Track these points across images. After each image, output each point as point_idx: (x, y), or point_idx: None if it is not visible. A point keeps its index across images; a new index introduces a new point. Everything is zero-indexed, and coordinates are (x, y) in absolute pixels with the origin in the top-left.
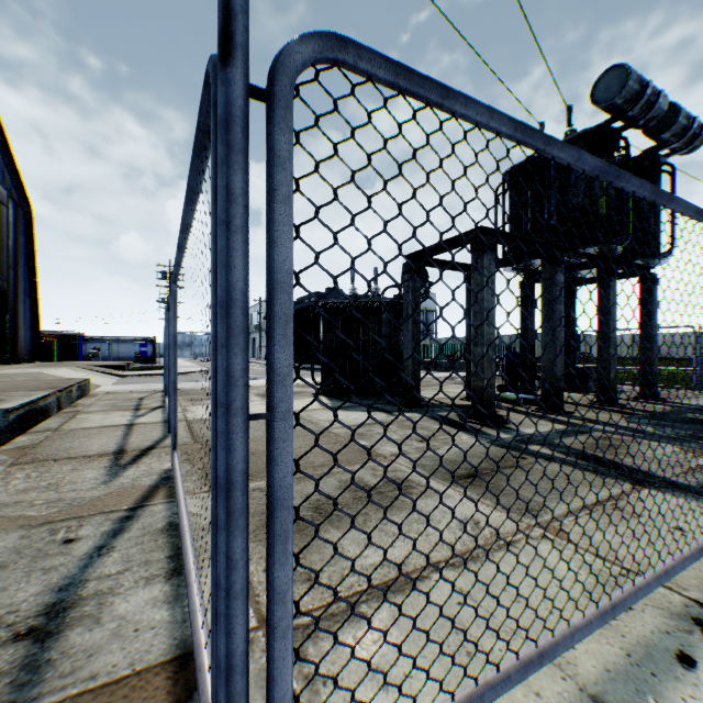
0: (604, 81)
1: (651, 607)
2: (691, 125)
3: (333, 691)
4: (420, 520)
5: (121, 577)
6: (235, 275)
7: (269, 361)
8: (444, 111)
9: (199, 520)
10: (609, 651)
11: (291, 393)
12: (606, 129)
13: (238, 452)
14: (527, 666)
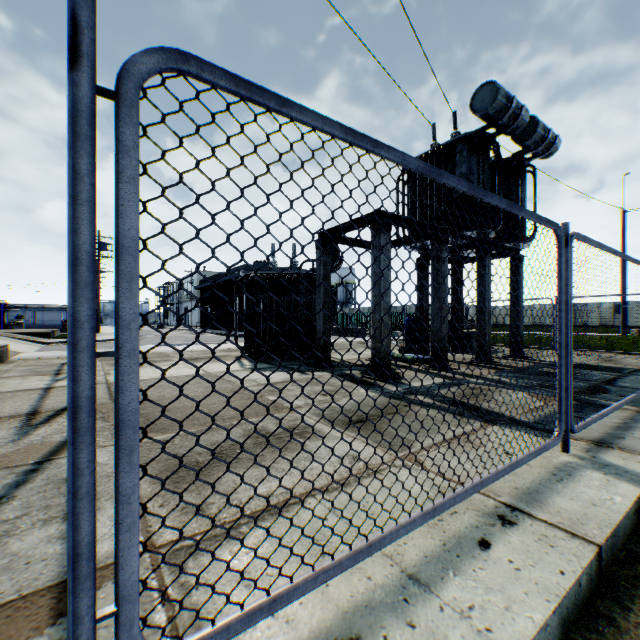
0: (481, 94)
1: (471, 510)
2: (547, 135)
3: (203, 592)
4: (308, 458)
5: (19, 521)
6: (82, 239)
7: (117, 310)
8: (284, 116)
9: (105, 468)
10: (431, 543)
11: (137, 336)
12: (483, 133)
13: (85, 381)
14: (357, 555)
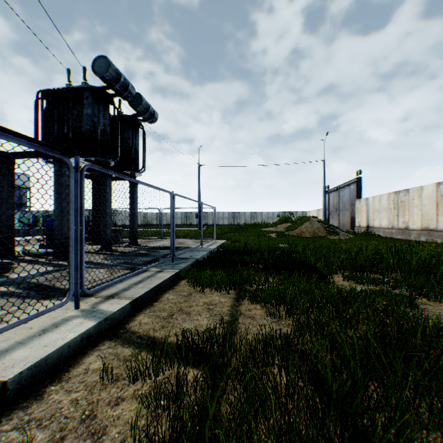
0: (99, 62)
1: None
2: (149, 109)
3: None
4: None
5: None
6: None
7: None
8: None
9: None
10: None
11: None
12: (104, 91)
13: None
14: None
